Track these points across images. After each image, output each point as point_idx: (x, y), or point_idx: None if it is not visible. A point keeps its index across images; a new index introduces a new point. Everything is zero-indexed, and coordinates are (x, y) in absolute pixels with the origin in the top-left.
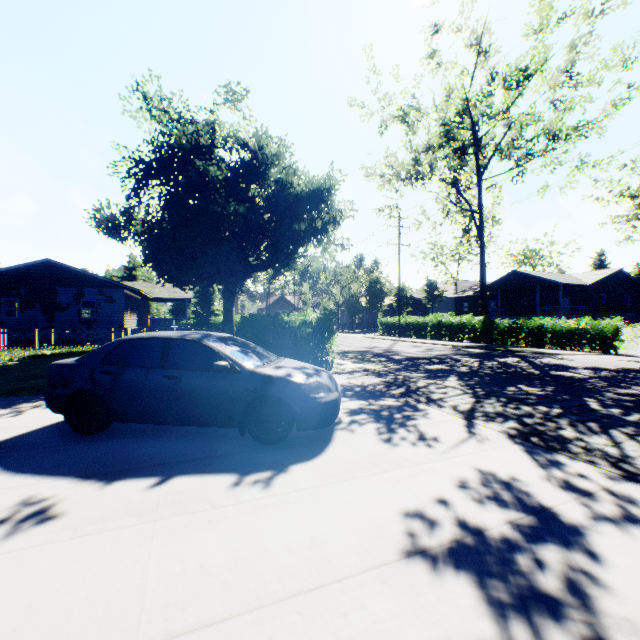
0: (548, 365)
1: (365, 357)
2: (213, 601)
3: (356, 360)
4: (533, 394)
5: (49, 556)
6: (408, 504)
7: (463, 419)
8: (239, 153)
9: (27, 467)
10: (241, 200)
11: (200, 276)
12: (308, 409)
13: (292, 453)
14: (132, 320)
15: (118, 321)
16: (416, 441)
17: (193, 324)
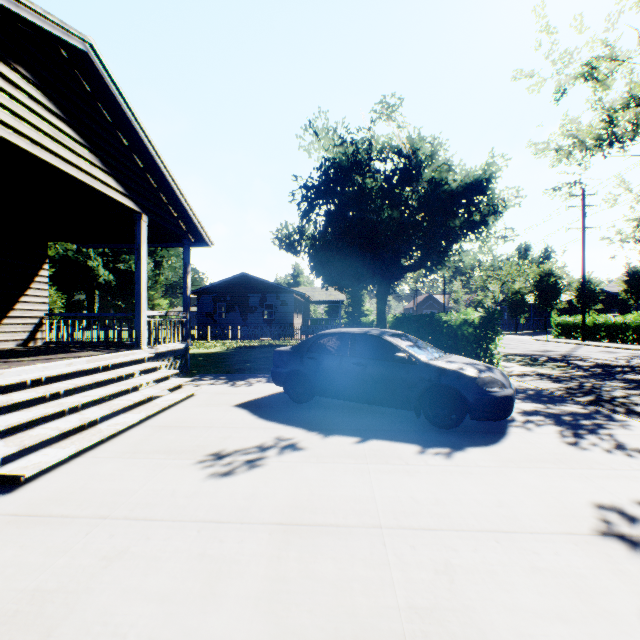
0: None
1: (536, 361)
2: (425, 518)
3: (524, 363)
4: None
5: (309, 469)
6: (601, 498)
7: None
8: (393, 161)
9: (272, 418)
10: (394, 205)
11: (357, 280)
12: (481, 401)
13: (466, 438)
14: (298, 320)
15: (289, 321)
16: (611, 448)
17: (345, 324)
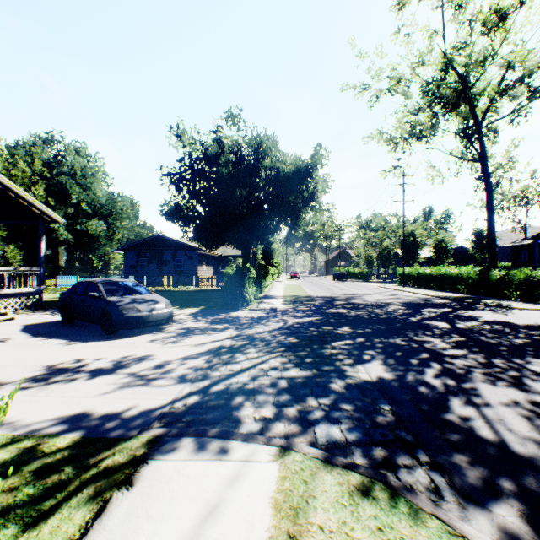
0: (454, 316)
1: (305, 301)
2: None
3: (290, 302)
4: (326, 332)
5: None
6: (88, 357)
7: (225, 338)
8: (235, 155)
9: (28, 330)
10: (242, 187)
11: (219, 241)
12: (119, 318)
13: (106, 338)
14: (207, 271)
15: (195, 271)
16: (165, 342)
17: None
